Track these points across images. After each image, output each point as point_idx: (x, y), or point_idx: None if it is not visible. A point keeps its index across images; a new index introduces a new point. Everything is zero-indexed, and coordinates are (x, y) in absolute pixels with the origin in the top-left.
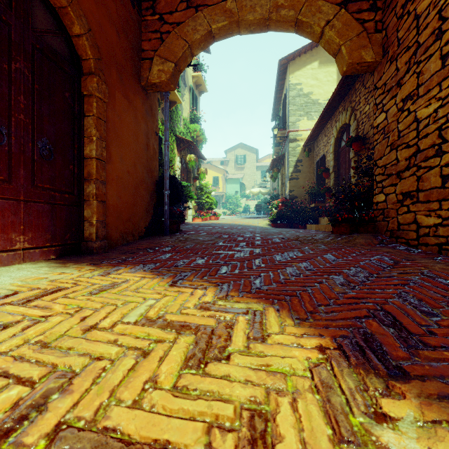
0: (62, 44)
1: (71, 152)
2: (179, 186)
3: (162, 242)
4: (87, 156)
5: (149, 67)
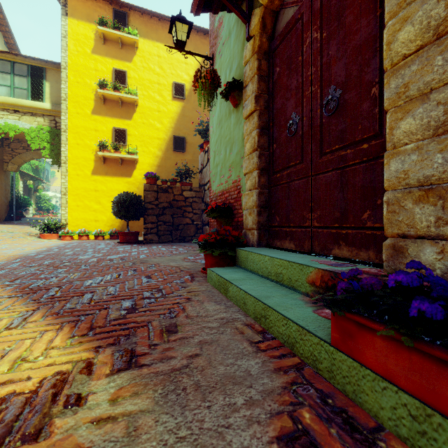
0: None
1: None
2: (21, 203)
3: (13, 222)
4: None
5: (7, 165)
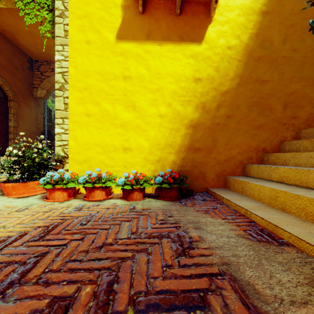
0: (1, 93)
1: (4, 125)
2: (53, 134)
3: None
4: (10, 126)
5: (37, 91)
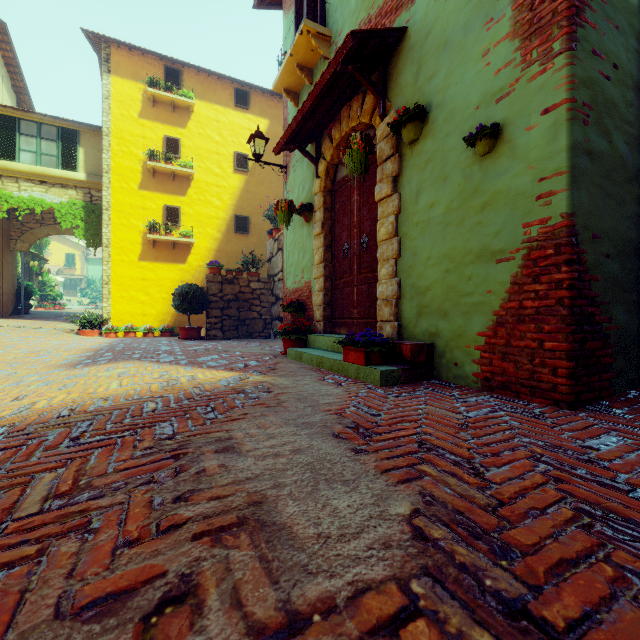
0: None
1: None
2: (30, 292)
3: (24, 316)
4: None
5: (15, 244)
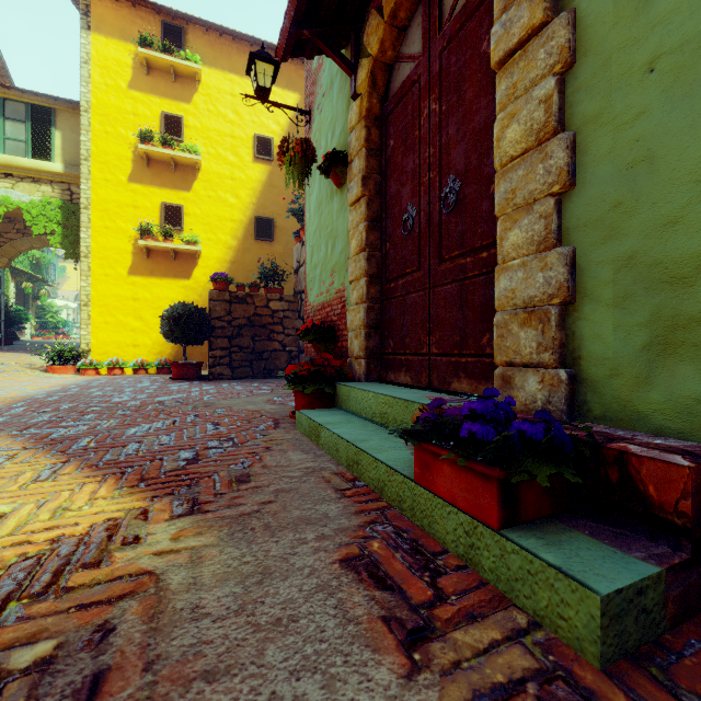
0: None
1: None
2: (13, 317)
3: (1, 347)
4: None
5: None
